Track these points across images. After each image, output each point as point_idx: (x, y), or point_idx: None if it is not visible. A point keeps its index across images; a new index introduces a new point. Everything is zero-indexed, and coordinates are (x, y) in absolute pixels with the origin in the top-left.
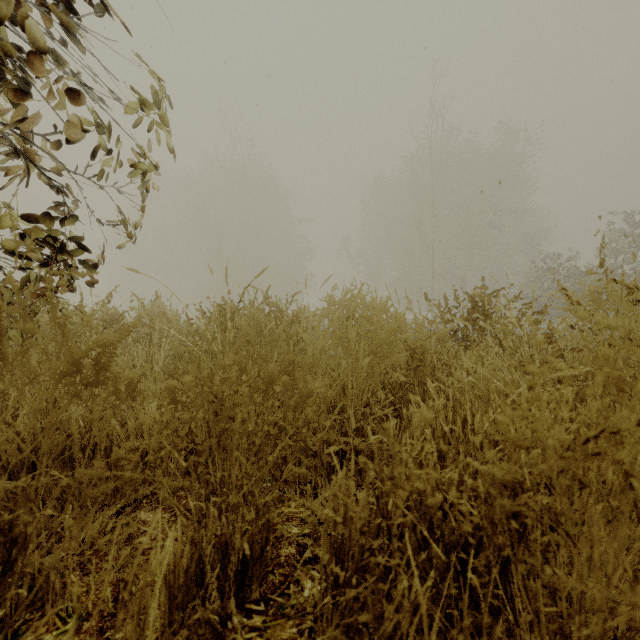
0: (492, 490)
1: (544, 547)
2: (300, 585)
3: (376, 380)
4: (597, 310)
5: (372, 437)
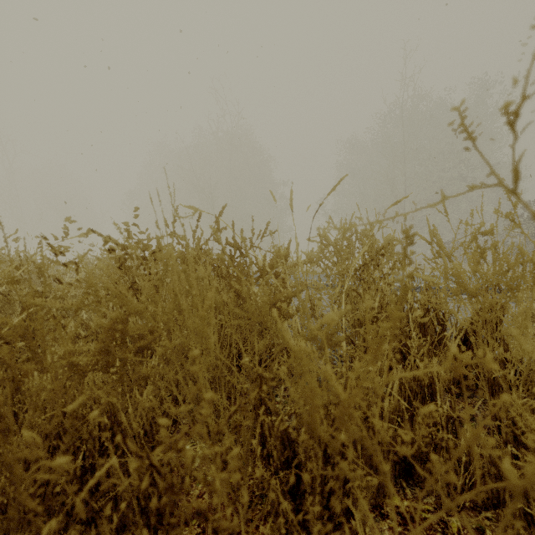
0: None
1: None
2: None
3: None
4: None
5: None
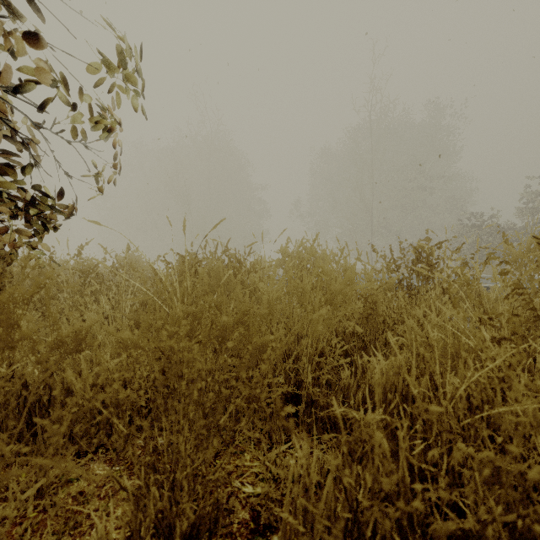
0: (536, 528)
1: None
2: None
3: (329, 328)
4: (533, 261)
5: (337, 409)
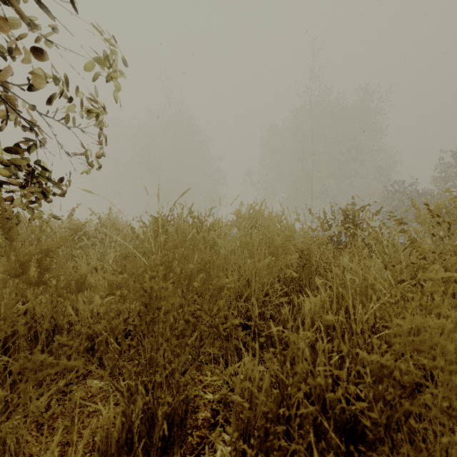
0: (390, 389)
1: (443, 448)
2: (213, 449)
3: (273, 275)
4: None
5: (273, 328)
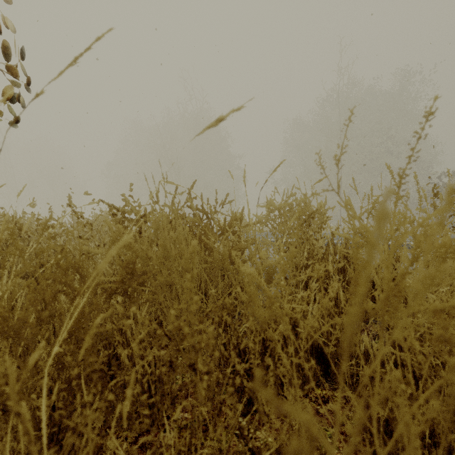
0: None
1: None
2: None
3: None
4: None
5: None
